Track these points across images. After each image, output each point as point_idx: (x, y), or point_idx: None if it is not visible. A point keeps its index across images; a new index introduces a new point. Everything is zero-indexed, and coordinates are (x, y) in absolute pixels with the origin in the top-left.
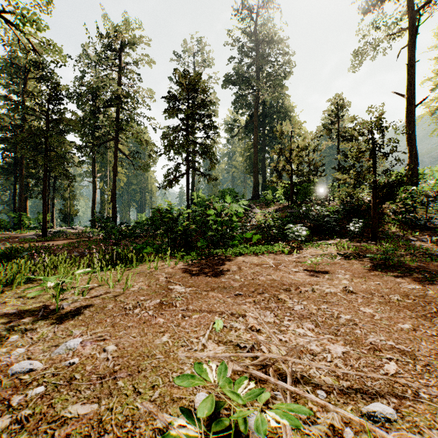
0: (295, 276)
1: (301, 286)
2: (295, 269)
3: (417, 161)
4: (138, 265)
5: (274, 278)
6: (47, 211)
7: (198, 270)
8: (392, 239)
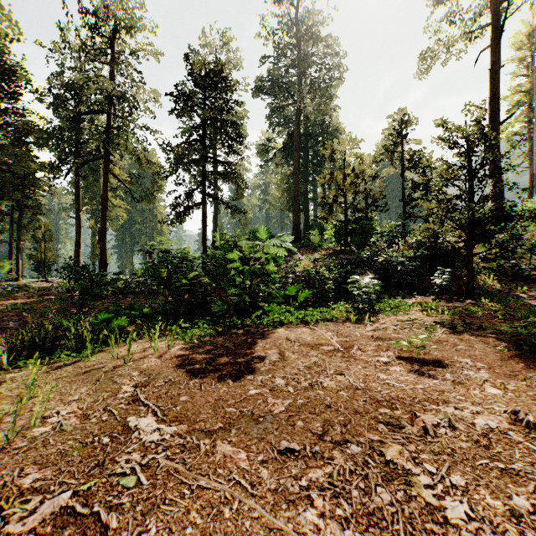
0: (389, 375)
1: (416, 408)
2: (383, 359)
3: (502, 193)
4: (100, 349)
5: (352, 384)
6: (10, 256)
7: (206, 362)
8: (497, 296)
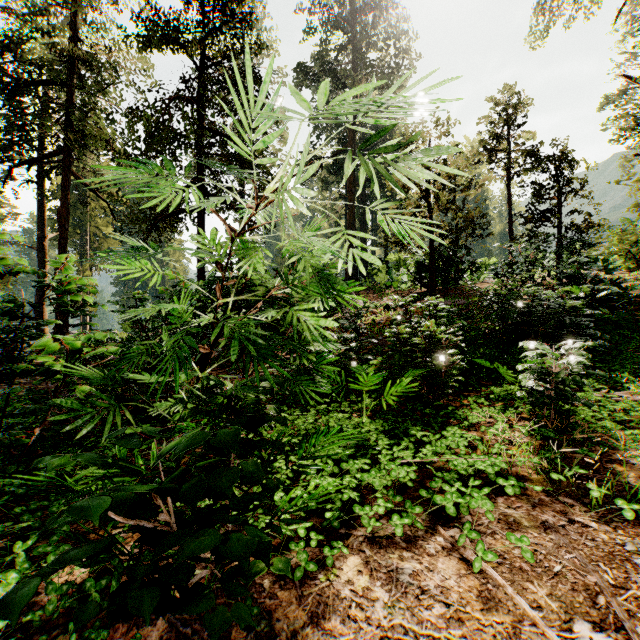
0: None
1: None
2: None
3: None
4: None
5: None
6: None
7: None
8: None
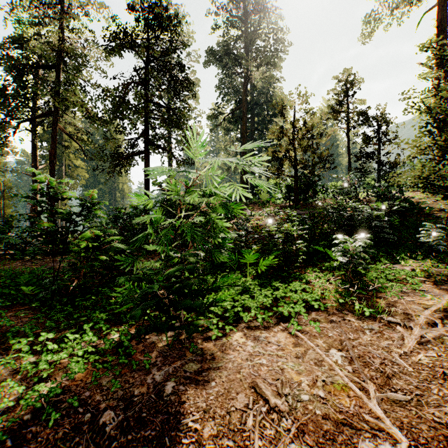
0: None
1: None
2: None
3: None
4: None
5: None
6: None
7: None
8: None
